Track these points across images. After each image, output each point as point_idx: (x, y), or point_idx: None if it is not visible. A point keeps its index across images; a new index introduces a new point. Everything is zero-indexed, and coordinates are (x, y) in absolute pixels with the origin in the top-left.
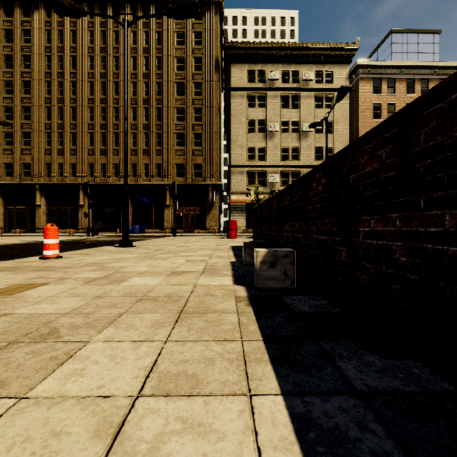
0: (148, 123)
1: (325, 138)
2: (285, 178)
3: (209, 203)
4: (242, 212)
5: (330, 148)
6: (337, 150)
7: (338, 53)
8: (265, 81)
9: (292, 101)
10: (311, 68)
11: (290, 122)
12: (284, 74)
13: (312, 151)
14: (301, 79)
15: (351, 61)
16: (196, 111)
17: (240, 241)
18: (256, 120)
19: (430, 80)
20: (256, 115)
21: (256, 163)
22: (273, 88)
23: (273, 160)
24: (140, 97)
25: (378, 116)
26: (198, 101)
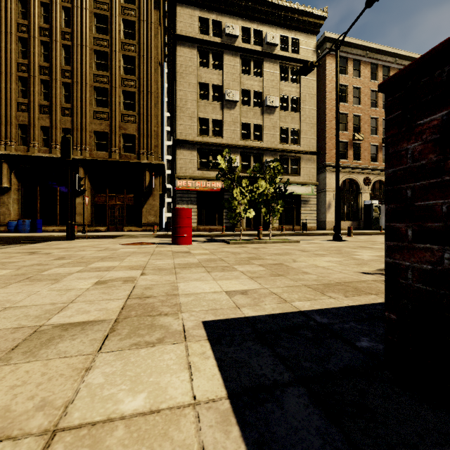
0: (48, 65)
1: (291, 118)
2: (245, 162)
3: (146, 190)
4: (192, 203)
5: (296, 131)
6: (304, 133)
7: (306, 19)
8: (222, 36)
9: (254, 68)
10: (276, 30)
11: (252, 93)
12: (244, 32)
13: (277, 132)
14: (265, 42)
15: (319, 31)
16: (127, 60)
17: (210, 258)
18: (210, 84)
19: (391, 69)
20: (210, 77)
21: (210, 140)
22: (231, 46)
23: (231, 138)
24: (33, 23)
25: (344, 100)
26: (129, 45)
